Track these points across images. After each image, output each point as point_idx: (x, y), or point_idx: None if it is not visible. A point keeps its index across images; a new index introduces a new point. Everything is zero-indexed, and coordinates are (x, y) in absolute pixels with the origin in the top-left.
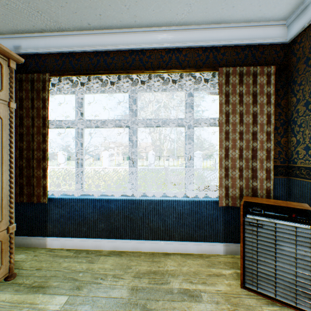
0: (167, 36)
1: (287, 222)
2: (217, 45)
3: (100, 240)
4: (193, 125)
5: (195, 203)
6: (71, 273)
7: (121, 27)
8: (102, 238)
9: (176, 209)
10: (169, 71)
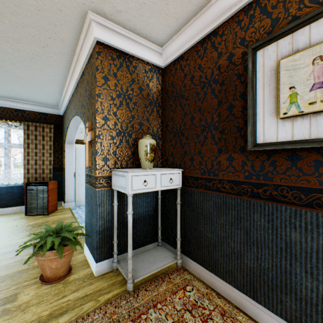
0: None
1: (41, 186)
2: (25, 109)
3: None
4: (11, 147)
5: (10, 188)
6: None
7: None
8: None
9: None
10: None
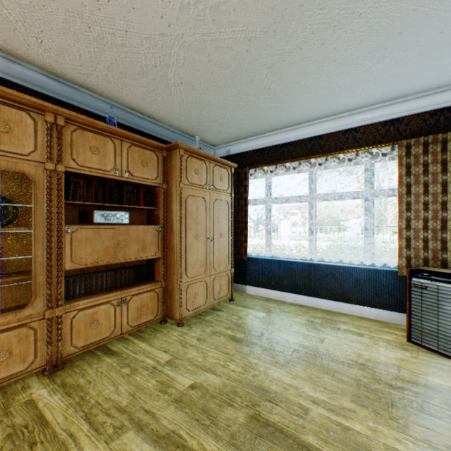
0: (342, 120)
1: (447, 285)
2: (398, 117)
3: (284, 293)
4: (372, 197)
5: (372, 272)
6: (265, 306)
7: (301, 124)
8: (286, 292)
9: (352, 275)
10: (344, 152)
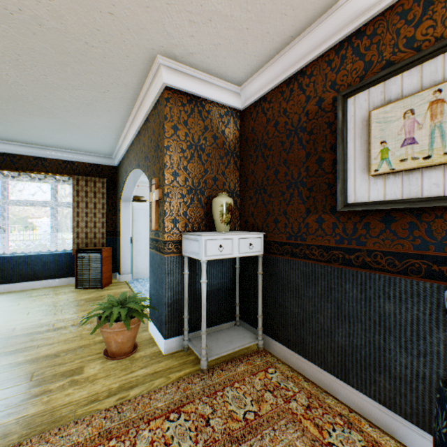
0: (35, 150)
1: (94, 254)
2: (74, 161)
3: None
4: (58, 206)
5: (58, 255)
6: None
7: None
8: None
9: (43, 260)
10: (36, 173)
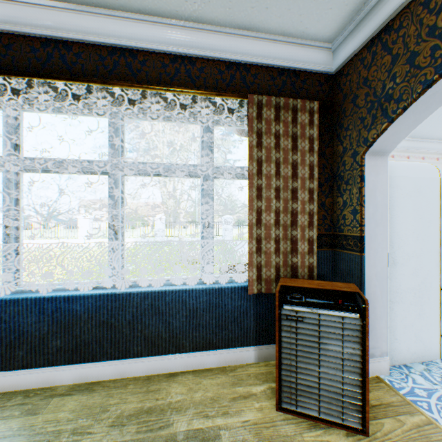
0: (172, 34)
1: (333, 312)
2: (247, 62)
3: (53, 369)
4: (213, 176)
5: (215, 293)
6: None
7: (92, 3)
8: (58, 365)
9: (187, 304)
10: (175, 89)
